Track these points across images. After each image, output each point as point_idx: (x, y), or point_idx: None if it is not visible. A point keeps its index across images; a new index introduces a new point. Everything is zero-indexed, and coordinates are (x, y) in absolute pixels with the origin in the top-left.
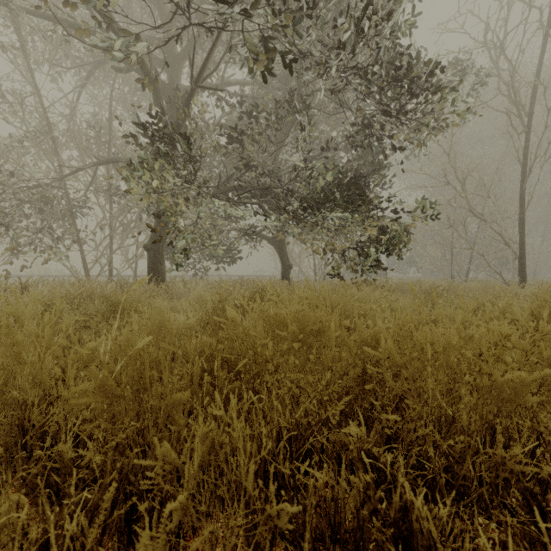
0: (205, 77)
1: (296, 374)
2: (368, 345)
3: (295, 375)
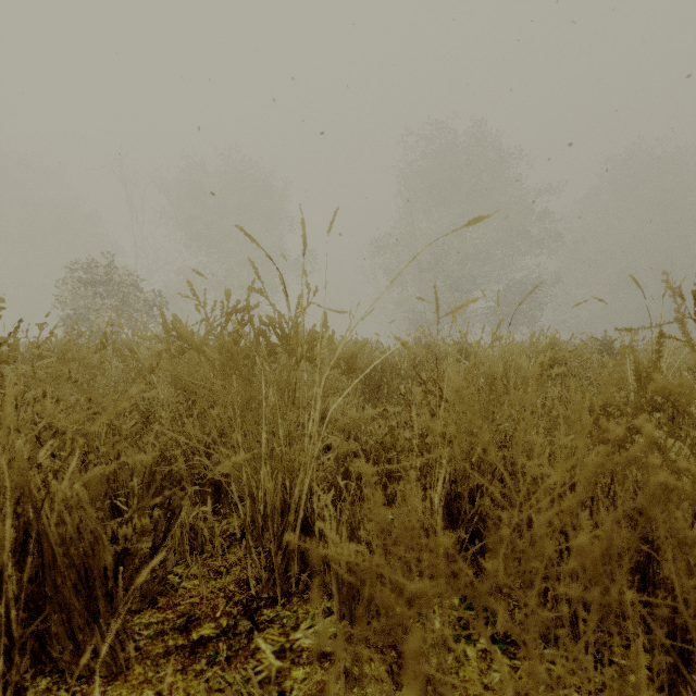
0: None
1: None
2: None
3: None
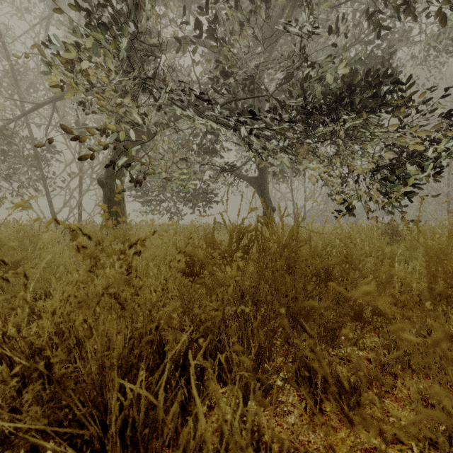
0: None
1: None
2: None
3: None
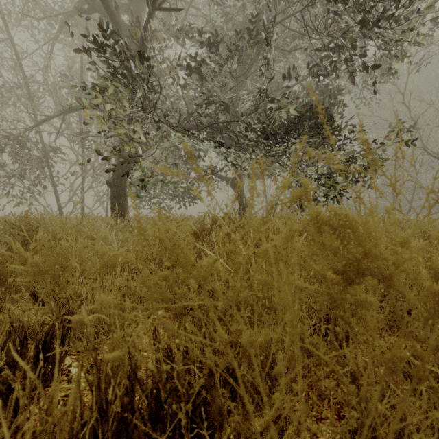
0: (163, 0)
1: None
2: None
3: None
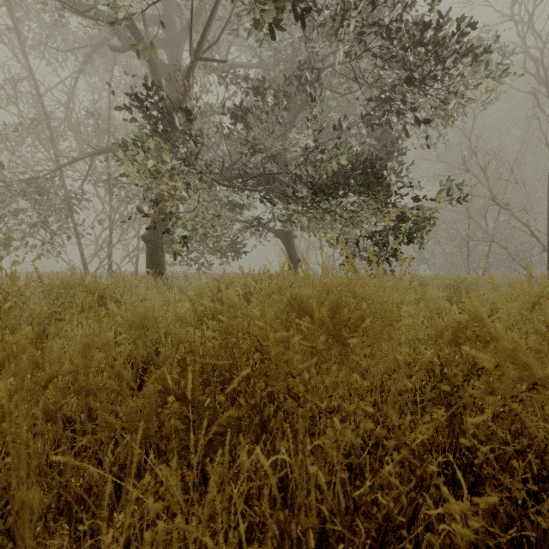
0: (206, 49)
1: (356, 403)
2: (446, 343)
3: (354, 406)
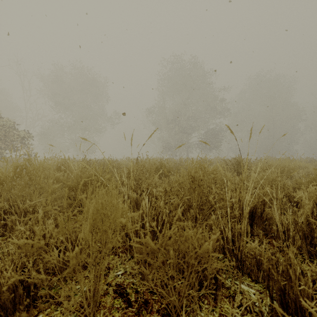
0: None
1: None
2: None
3: None
